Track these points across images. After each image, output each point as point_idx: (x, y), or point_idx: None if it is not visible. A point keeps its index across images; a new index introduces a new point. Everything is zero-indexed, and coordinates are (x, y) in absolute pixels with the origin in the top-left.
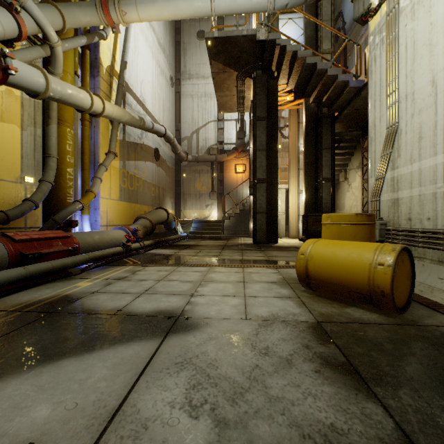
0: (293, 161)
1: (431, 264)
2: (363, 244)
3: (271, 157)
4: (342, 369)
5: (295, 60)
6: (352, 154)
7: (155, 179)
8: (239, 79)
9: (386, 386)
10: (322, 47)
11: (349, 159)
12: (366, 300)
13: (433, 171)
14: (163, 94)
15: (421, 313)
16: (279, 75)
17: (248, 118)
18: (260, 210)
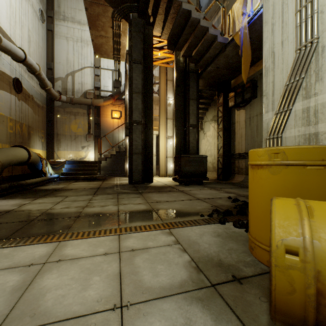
0: (163, 112)
1: None
2: None
3: (146, 101)
4: None
5: (171, 4)
6: (207, 109)
7: (14, 113)
8: (115, 18)
9: None
10: None
11: (205, 113)
12: None
13: None
14: (28, 23)
15: None
16: (154, 22)
17: (123, 70)
18: (136, 151)
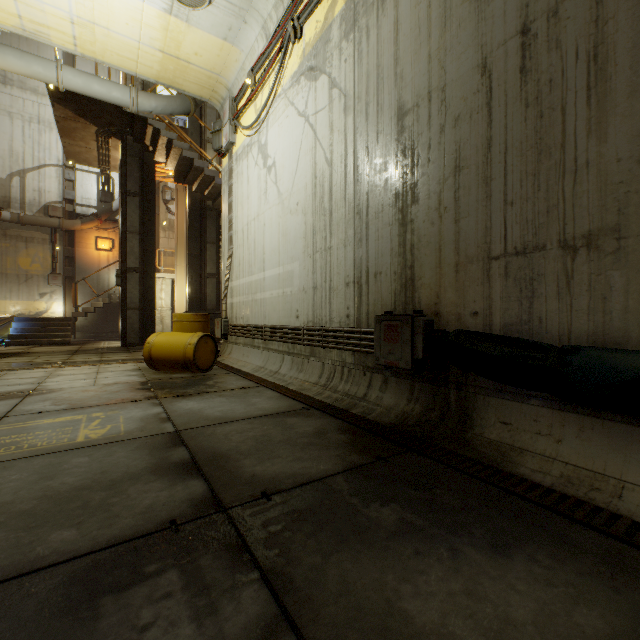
0: (181, 247)
1: (242, 347)
2: (186, 334)
3: (147, 242)
4: (146, 389)
5: (172, 147)
6: None
7: None
8: (101, 135)
9: (162, 389)
10: (207, 135)
11: None
12: (185, 367)
13: (243, 288)
14: None
15: (217, 371)
16: (155, 152)
17: (118, 175)
18: (132, 305)
